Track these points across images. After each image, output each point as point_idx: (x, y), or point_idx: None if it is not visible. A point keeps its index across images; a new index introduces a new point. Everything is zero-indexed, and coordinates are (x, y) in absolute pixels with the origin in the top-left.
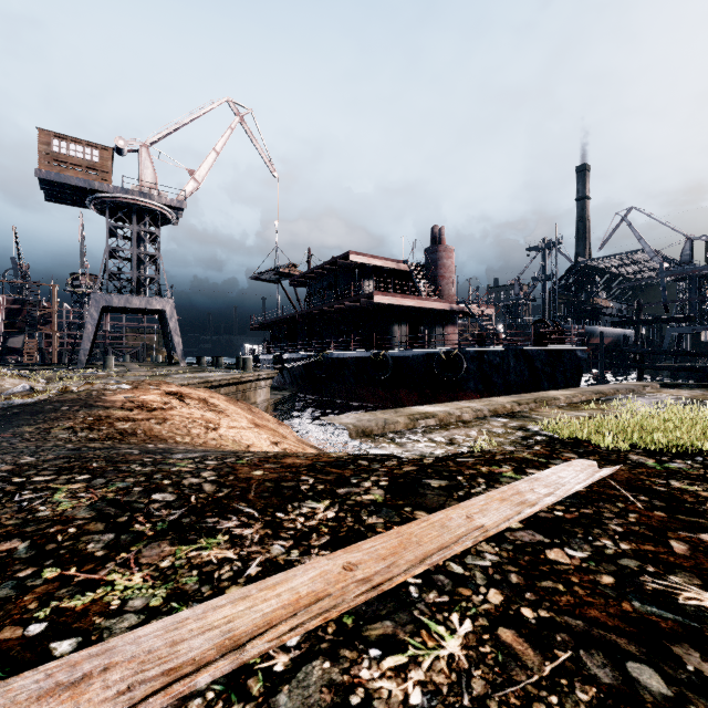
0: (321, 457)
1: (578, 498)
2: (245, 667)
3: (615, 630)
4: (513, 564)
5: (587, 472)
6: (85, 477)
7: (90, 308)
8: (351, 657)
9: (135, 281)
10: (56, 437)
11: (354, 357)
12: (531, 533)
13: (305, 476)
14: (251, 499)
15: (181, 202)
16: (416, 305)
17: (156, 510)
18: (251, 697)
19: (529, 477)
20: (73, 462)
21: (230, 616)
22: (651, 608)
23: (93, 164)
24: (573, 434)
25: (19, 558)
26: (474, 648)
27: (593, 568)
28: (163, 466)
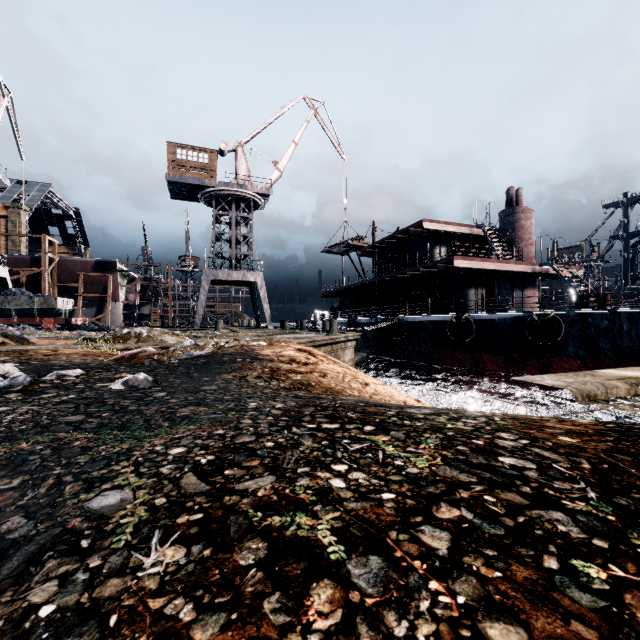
0: (576, 423)
1: None
2: None
3: None
4: None
5: None
6: (372, 428)
7: (202, 281)
8: None
9: (234, 258)
10: (257, 385)
11: (432, 321)
12: None
13: None
14: None
15: (269, 190)
16: (496, 269)
17: (546, 481)
18: None
19: None
20: (326, 411)
21: None
22: None
23: (204, 165)
24: None
25: (496, 534)
26: None
27: None
28: (427, 421)
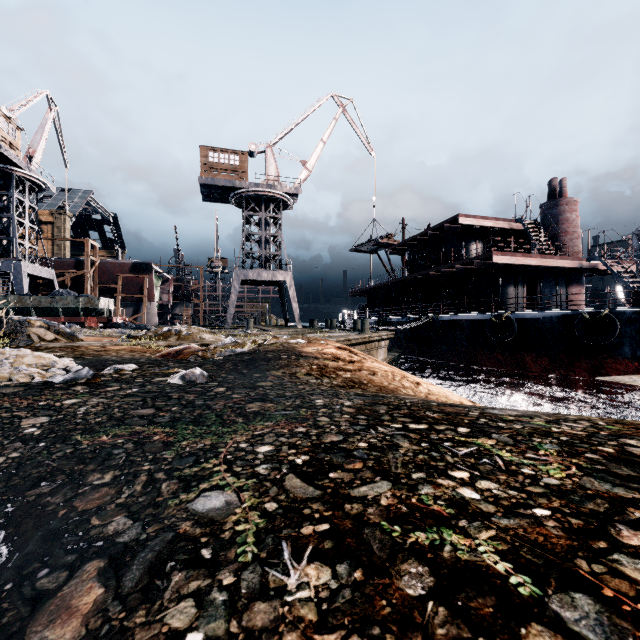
0: None
1: None
2: None
3: None
4: None
5: None
6: (466, 430)
7: (233, 281)
8: None
9: (263, 258)
10: (310, 382)
11: (469, 320)
12: None
13: None
14: None
15: (298, 189)
16: (539, 264)
17: None
18: None
19: None
20: (401, 410)
21: None
22: None
23: (235, 167)
24: None
25: None
26: None
27: None
28: (524, 424)
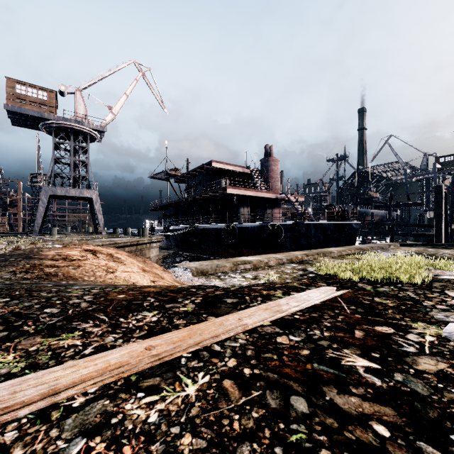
0: (170, 287)
1: (313, 308)
2: (54, 405)
3: (295, 379)
4: (253, 345)
5: (327, 294)
6: (6, 300)
7: (41, 196)
8: (124, 398)
9: (72, 178)
10: (1, 277)
11: (214, 228)
12: (274, 328)
13: (151, 297)
14: (108, 311)
15: (103, 127)
16: (254, 195)
17: (42, 318)
18: (50, 421)
19: (289, 296)
20: (3, 291)
21: (58, 377)
22: (322, 367)
23: (43, 101)
24: (328, 271)
25: None
26: (203, 391)
27: (300, 346)
28: (61, 293)
